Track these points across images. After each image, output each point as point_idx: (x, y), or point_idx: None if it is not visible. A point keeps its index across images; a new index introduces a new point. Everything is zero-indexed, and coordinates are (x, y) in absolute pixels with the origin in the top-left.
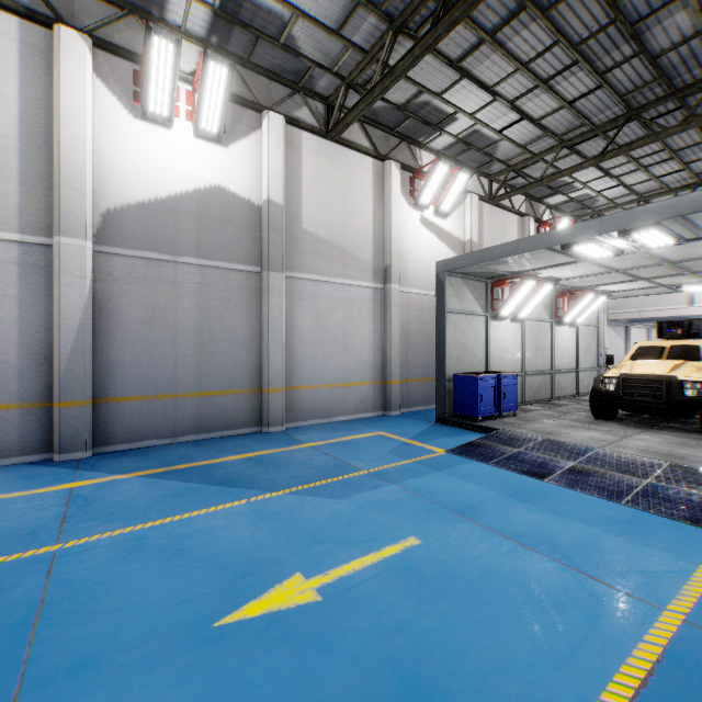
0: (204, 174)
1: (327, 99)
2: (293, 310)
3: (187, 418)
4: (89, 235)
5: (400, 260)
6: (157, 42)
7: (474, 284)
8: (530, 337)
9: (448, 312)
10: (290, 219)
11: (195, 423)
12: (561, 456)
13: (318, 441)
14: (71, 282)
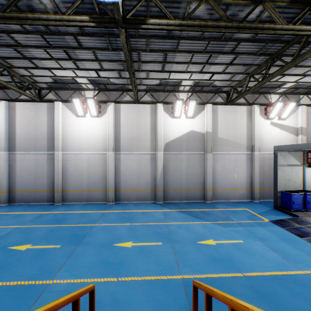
0: (188, 128)
1: (227, 91)
2: (215, 164)
3: (184, 196)
4: (163, 150)
5: (260, 141)
6: (178, 102)
7: (294, 153)
8: None
9: (279, 165)
10: (213, 135)
11: (186, 197)
12: None
13: (222, 208)
14: (159, 162)
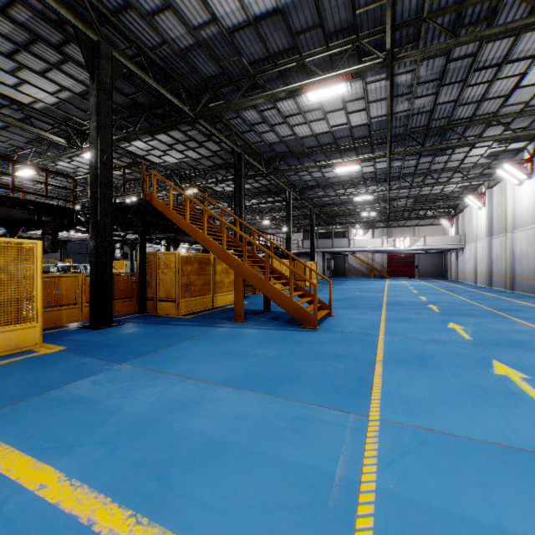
0: None
1: None
2: None
3: None
4: None
5: None
6: None
7: None
8: None
9: None
10: None
11: None
12: None
13: None
14: None
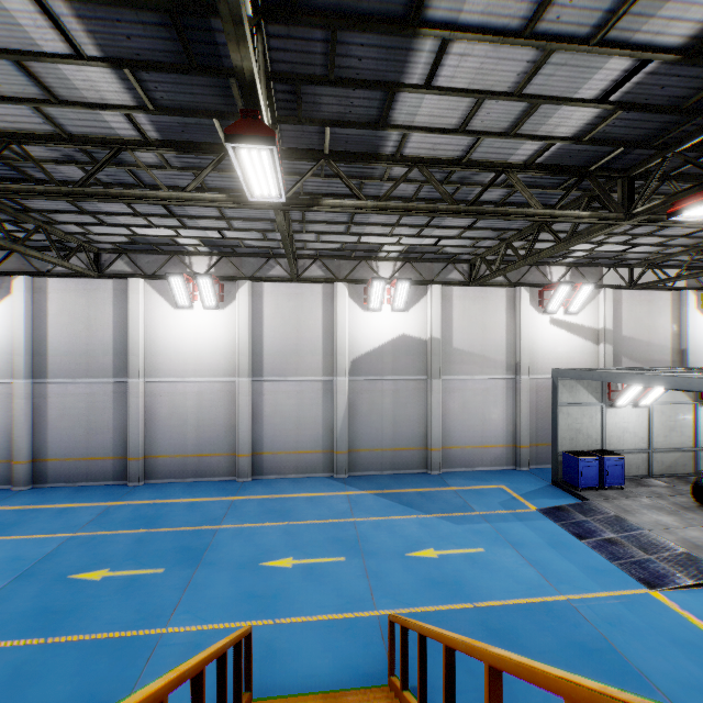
0: (396, 330)
1: (470, 260)
2: (447, 399)
3: (387, 461)
4: (347, 374)
5: (530, 355)
6: (376, 283)
7: (588, 382)
8: (660, 418)
9: (560, 405)
10: (444, 344)
11: (392, 465)
12: (611, 529)
13: (459, 486)
14: (340, 397)
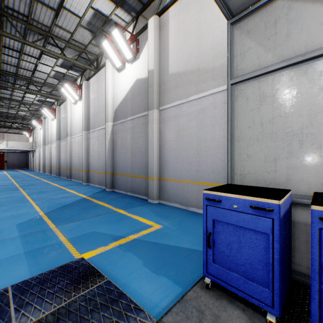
0: (133, 78)
1: None
2: (164, 130)
3: (129, 185)
4: (110, 120)
5: None
6: (104, 44)
7: None
8: None
9: (238, 82)
10: (163, 74)
11: (131, 188)
12: None
13: (128, 211)
14: (107, 136)
